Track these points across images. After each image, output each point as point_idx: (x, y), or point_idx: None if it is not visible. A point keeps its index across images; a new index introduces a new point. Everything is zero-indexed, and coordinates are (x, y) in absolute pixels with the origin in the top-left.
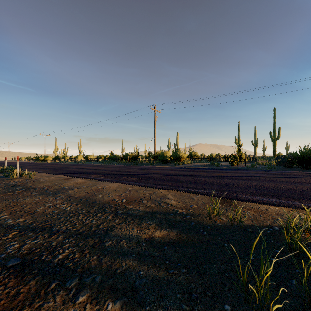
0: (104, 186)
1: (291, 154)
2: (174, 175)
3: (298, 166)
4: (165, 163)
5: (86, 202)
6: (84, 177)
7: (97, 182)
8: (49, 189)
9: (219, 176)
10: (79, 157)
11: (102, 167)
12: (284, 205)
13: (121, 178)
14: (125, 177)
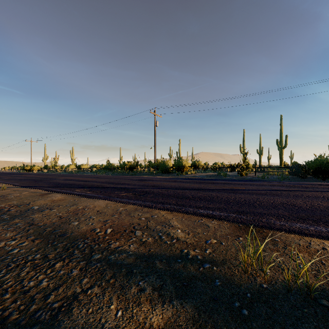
0: (87, 205)
1: (306, 163)
2: (177, 188)
3: (314, 176)
4: (166, 173)
5: (50, 236)
6: (66, 192)
7: (81, 200)
8: (10, 210)
9: (232, 190)
10: (71, 166)
11: (94, 179)
12: None
13: (113, 193)
14: (117, 192)
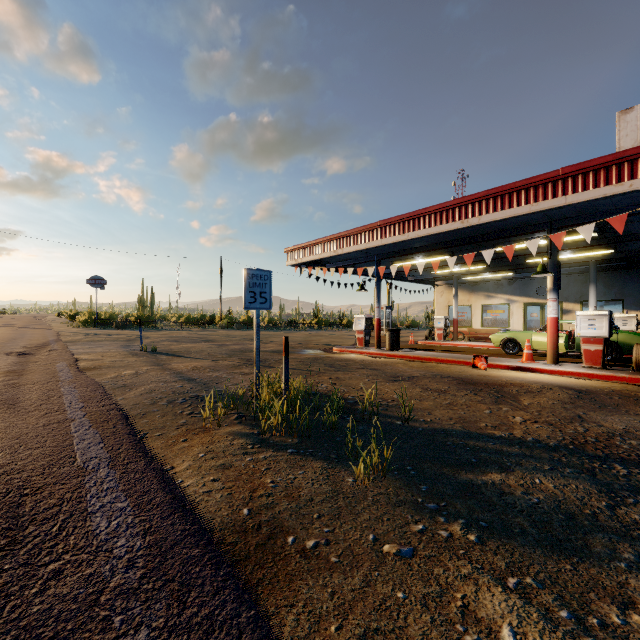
0: None
1: None
2: None
3: None
4: None
5: None
6: None
7: None
8: None
9: None
10: None
11: None
12: (155, 473)
13: None
14: None
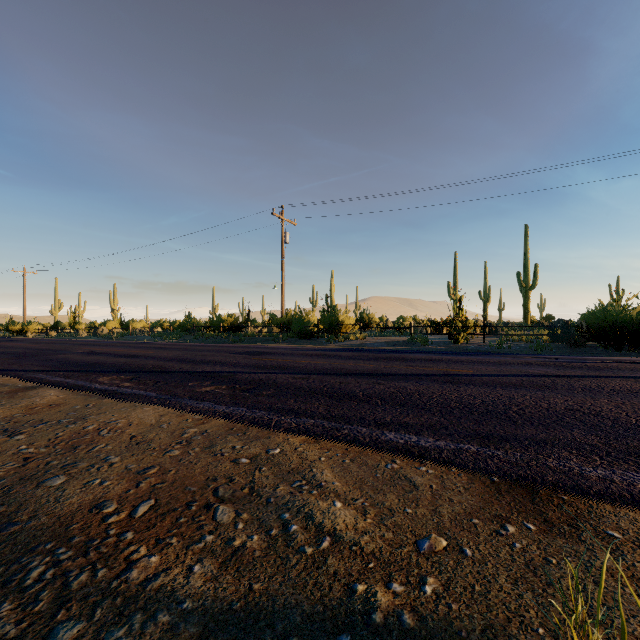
0: (112, 421)
1: (585, 319)
2: (329, 372)
3: (600, 344)
4: (306, 337)
5: None
6: (73, 385)
7: (102, 405)
8: None
9: (446, 376)
10: (111, 325)
11: (152, 351)
12: None
13: (182, 387)
14: (194, 383)
